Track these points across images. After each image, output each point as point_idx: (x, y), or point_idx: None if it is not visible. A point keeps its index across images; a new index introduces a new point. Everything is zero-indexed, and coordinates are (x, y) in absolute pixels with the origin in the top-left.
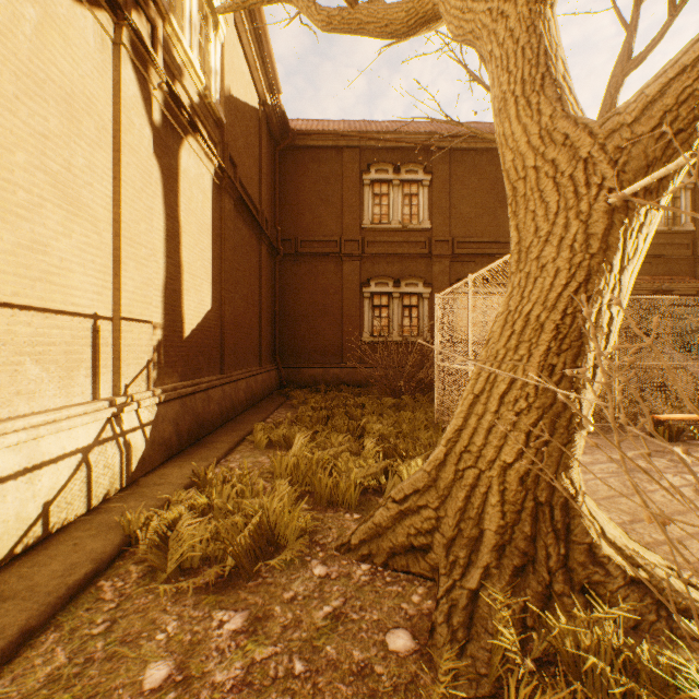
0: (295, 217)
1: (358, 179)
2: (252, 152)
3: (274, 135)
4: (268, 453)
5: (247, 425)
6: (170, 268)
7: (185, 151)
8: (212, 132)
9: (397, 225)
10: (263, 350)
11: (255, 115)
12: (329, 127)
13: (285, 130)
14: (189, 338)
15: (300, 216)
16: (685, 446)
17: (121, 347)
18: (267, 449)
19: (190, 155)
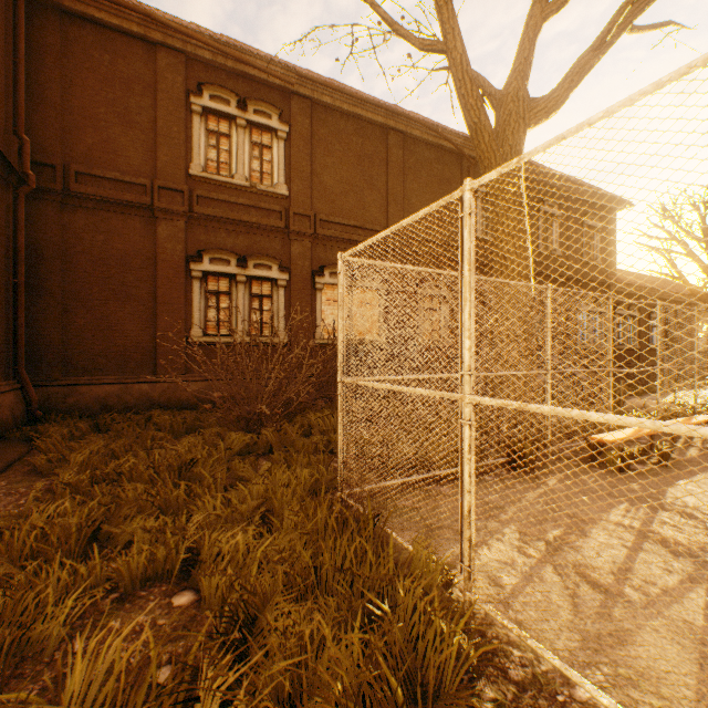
0: (64, 130)
1: (184, 100)
2: None
3: None
4: None
5: None
6: None
7: None
8: None
9: (242, 181)
10: None
11: None
12: None
13: None
14: None
15: (76, 131)
16: (643, 477)
17: None
18: None
19: None
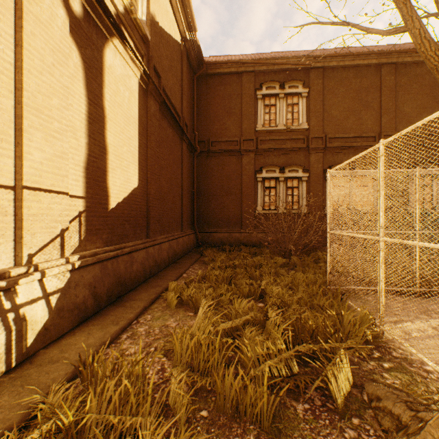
0: (207, 125)
1: (253, 95)
2: (175, 73)
3: (193, 66)
4: (176, 314)
5: (165, 281)
6: (93, 147)
7: (110, 50)
8: (138, 44)
9: (282, 127)
10: (184, 219)
11: (177, 47)
12: (232, 58)
13: (200, 62)
14: (115, 209)
15: (211, 124)
16: None
17: (23, 217)
18: (176, 308)
19: (116, 56)
